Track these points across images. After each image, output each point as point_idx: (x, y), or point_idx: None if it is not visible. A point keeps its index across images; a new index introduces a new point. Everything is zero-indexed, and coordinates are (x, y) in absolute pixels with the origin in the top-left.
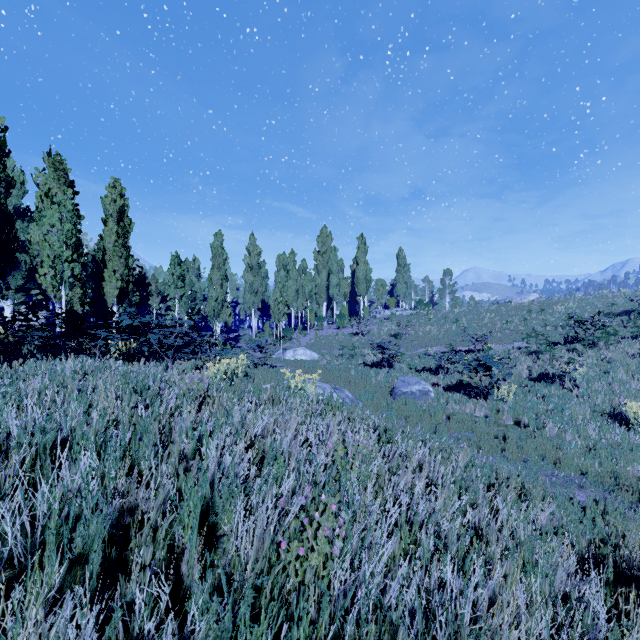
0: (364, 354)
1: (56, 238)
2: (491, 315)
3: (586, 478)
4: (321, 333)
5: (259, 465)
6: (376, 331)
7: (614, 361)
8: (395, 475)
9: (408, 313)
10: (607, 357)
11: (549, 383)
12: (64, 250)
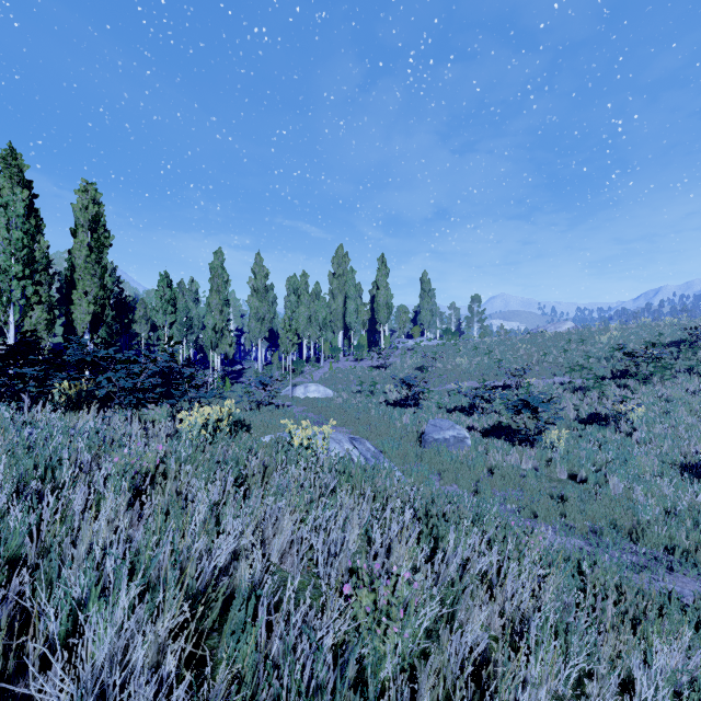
0: (386, 391)
1: (2, 249)
2: (527, 346)
3: (672, 555)
4: (337, 366)
5: (222, 616)
6: (399, 364)
7: (673, 399)
8: (460, 630)
9: (433, 343)
10: (665, 395)
11: (602, 426)
12: (13, 264)
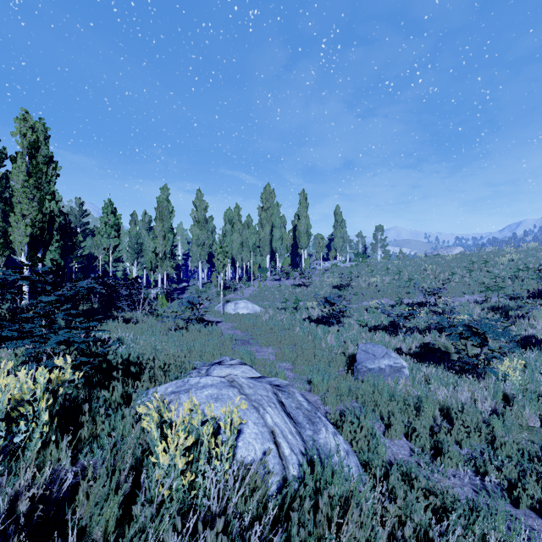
0: (308, 307)
1: None
2: (432, 267)
3: None
4: (264, 284)
5: None
6: (318, 282)
7: None
8: None
9: (346, 265)
10: None
11: None
12: None
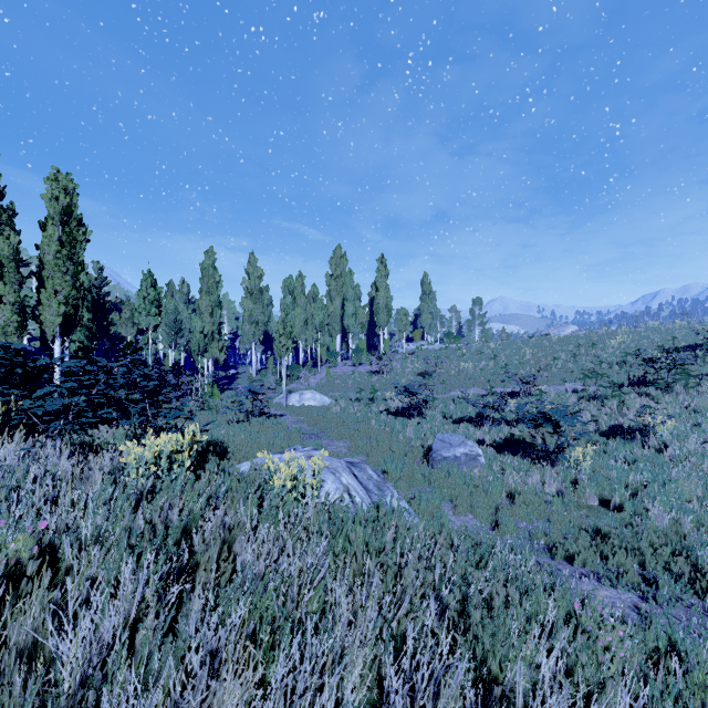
0: (386, 398)
1: None
2: (533, 350)
3: None
4: (334, 371)
5: None
6: (400, 369)
7: (702, 410)
8: None
9: (435, 347)
10: (692, 404)
11: (628, 440)
12: None
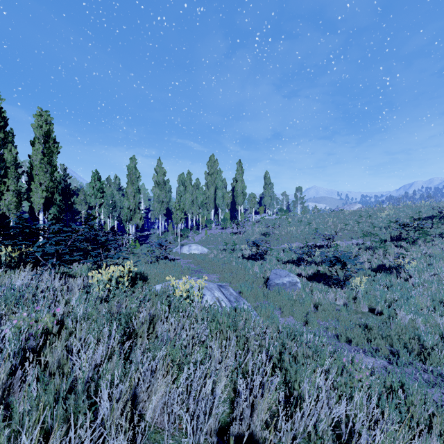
0: (242, 249)
1: None
2: (333, 219)
3: None
4: (210, 232)
5: None
6: (250, 231)
7: (434, 255)
8: None
9: (272, 217)
10: (428, 252)
11: (388, 273)
12: None
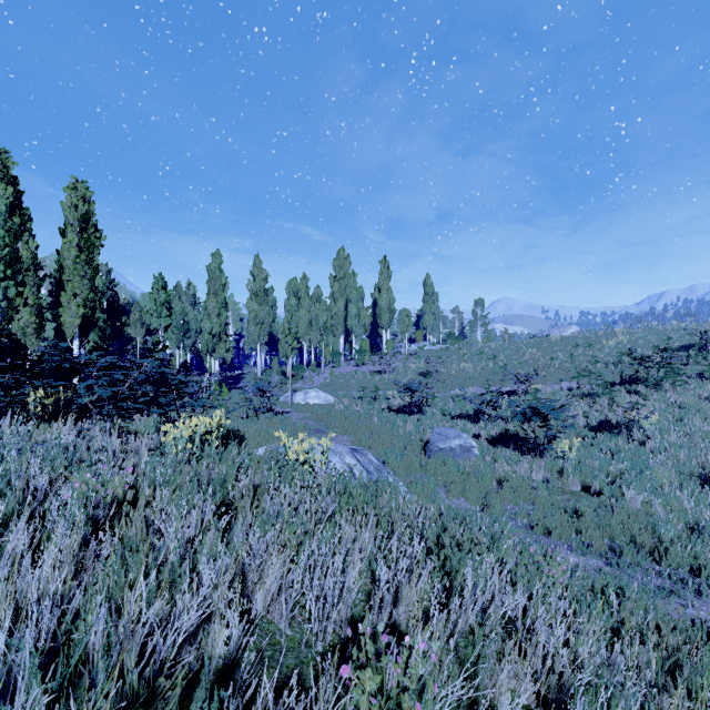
0: (388, 397)
1: None
2: (532, 350)
3: (698, 576)
4: (338, 371)
5: (186, 696)
6: (402, 369)
7: (687, 406)
8: None
9: (437, 348)
10: (678, 401)
11: (614, 434)
12: None
